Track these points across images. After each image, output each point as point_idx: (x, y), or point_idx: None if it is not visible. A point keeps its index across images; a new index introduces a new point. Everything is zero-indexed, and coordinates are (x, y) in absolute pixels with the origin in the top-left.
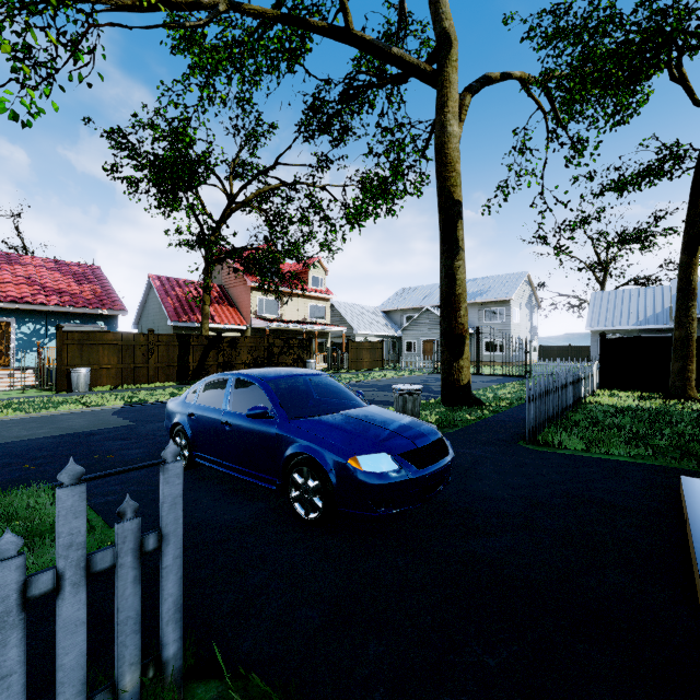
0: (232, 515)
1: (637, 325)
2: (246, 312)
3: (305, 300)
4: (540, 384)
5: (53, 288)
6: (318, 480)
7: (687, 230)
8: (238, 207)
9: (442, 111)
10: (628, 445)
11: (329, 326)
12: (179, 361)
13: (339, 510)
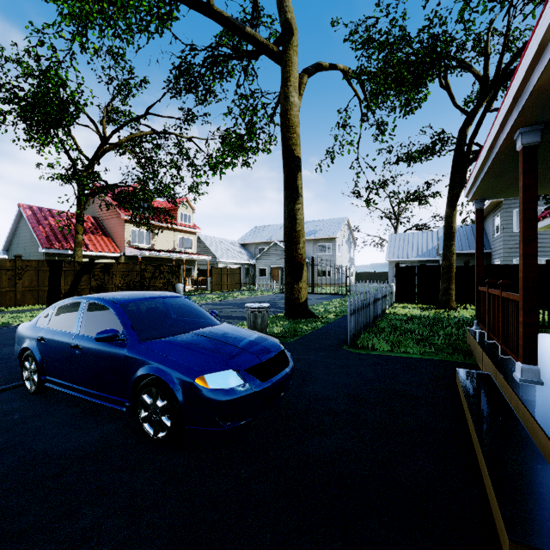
0: (76, 442)
1: (417, 257)
2: (120, 241)
3: (175, 233)
4: (358, 301)
5: None
6: (167, 400)
7: (450, 192)
8: (111, 148)
9: (286, 84)
10: (418, 345)
11: (196, 255)
12: (50, 285)
13: (187, 428)
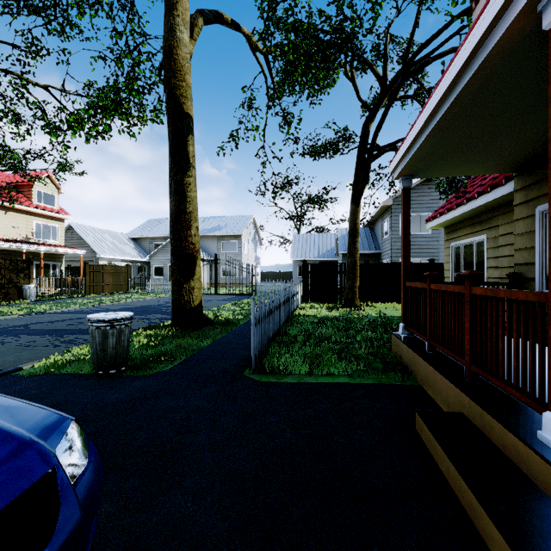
0: None
1: (318, 257)
2: None
3: (28, 216)
4: (266, 303)
5: None
6: None
7: (355, 187)
8: None
9: (171, 12)
10: (343, 361)
11: (62, 248)
12: None
13: None
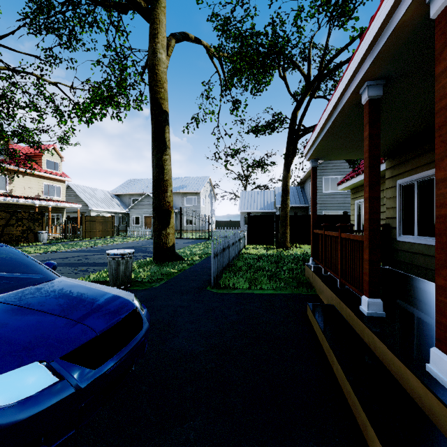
0: None
1: (261, 210)
2: None
3: (39, 179)
4: (220, 244)
5: None
6: None
7: (286, 158)
8: None
9: (154, 40)
10: (271, 281)
11: (64, 203)
12: None
13: None
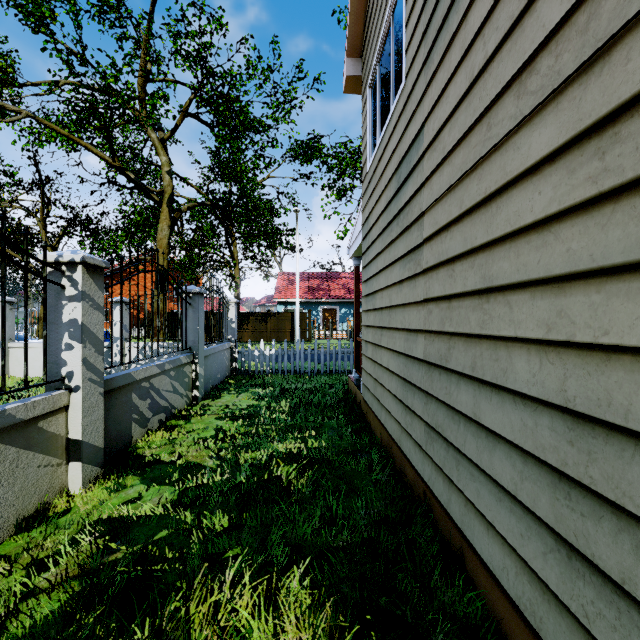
0: None
1: None
2: None
3: None
4: None
5: (352, 289)
6: None
7: None
8: None
9: None
10: None
11: None
12: None
13: None
